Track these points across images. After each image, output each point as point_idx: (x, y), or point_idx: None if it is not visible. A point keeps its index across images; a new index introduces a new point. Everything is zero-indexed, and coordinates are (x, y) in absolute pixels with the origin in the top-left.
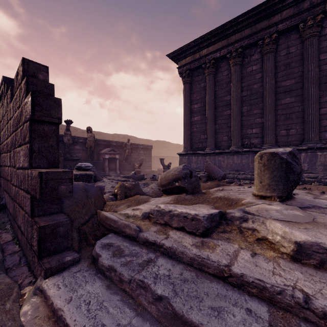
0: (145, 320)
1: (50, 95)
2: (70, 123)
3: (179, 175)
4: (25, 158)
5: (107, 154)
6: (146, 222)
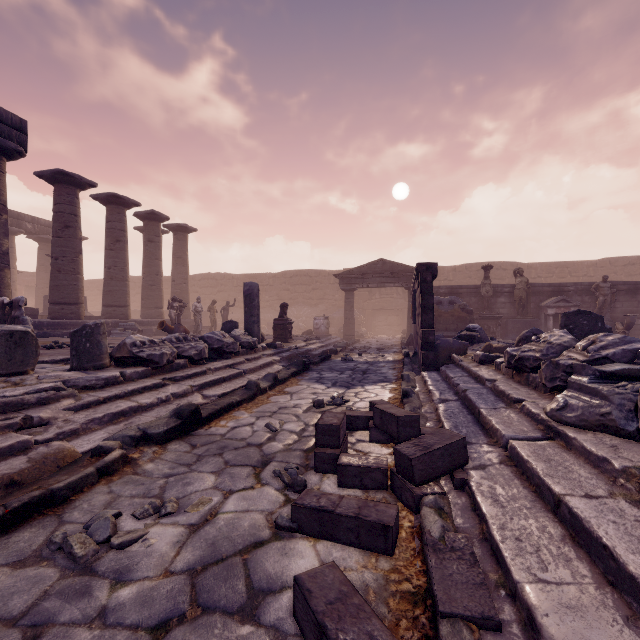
0: (441, 377)
1: (431, 290)
2: (489, 269)
3: (520, 337)
4: (420, 324)
5: (551, 308)
6: (470, 360)
